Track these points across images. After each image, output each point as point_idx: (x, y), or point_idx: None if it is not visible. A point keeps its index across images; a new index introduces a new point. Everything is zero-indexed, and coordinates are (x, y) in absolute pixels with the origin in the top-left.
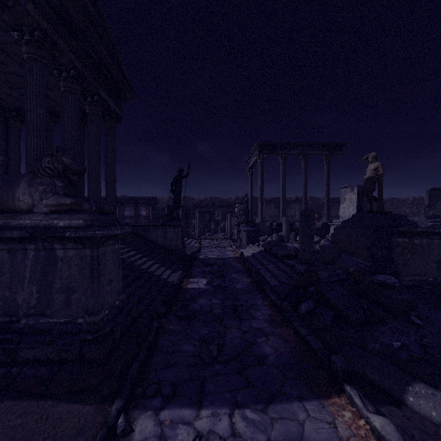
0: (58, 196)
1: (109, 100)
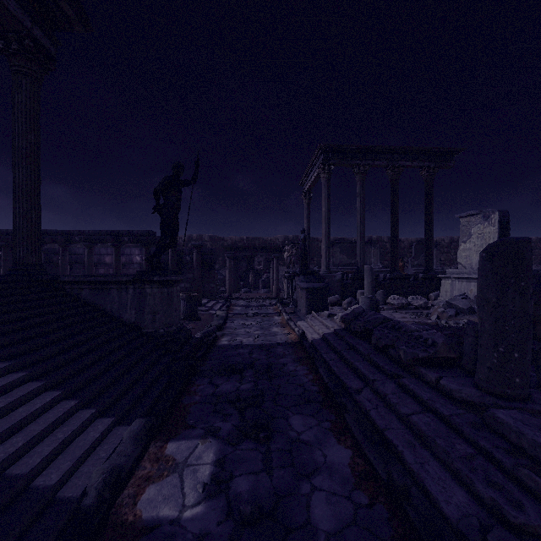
0: None
1: None
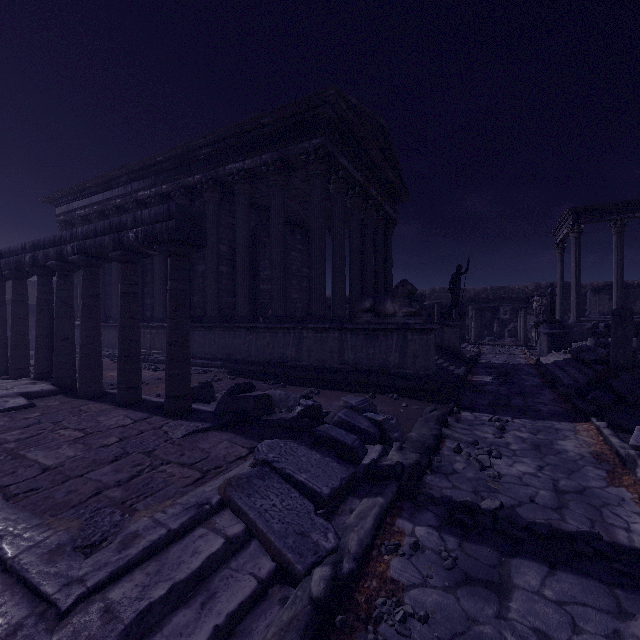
0: (408, 307)
1: (390, 210)
